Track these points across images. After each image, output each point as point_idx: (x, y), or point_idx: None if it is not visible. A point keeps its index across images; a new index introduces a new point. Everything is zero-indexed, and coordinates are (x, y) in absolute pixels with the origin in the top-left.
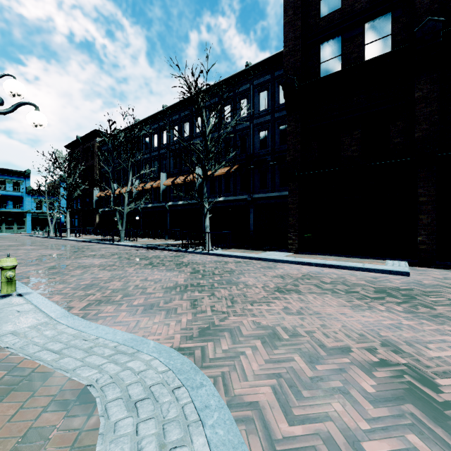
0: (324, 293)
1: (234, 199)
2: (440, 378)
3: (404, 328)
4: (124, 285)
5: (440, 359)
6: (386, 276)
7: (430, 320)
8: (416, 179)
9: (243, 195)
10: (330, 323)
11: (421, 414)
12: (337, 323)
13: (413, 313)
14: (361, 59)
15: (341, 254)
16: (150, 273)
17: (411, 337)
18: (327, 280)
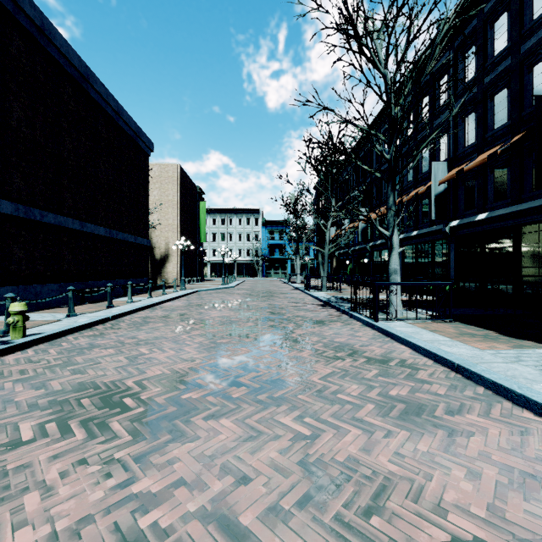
0: None
1: (512, 211)
2: None
3: None
4: (99, 357)
5: None
6: None
7: None
8: None
9: (540, 199)
10: None
11: None
12: None
13: None
14: None
15: None
16: (181, 346)
17: None
18: None
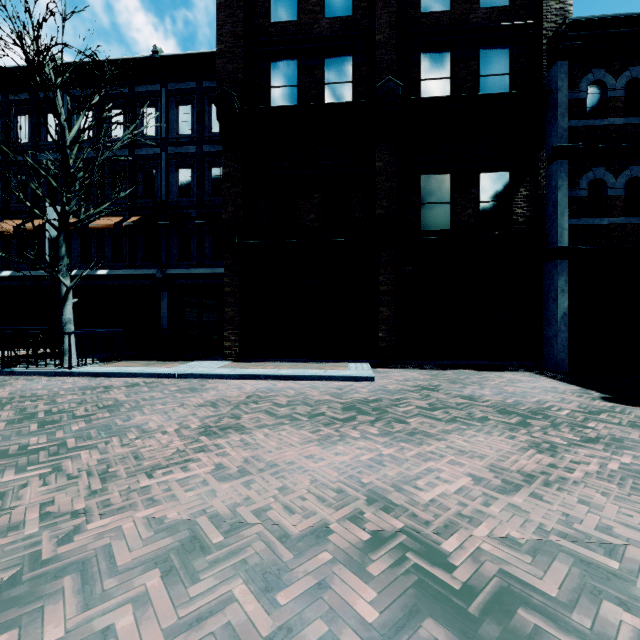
0: (280, 424)
1: (131, 273)
2: (445, 540)
3: (387, 461)
4: None
5: (435, 504)
6: (351, 384)
7: (409, 442)
8: (377, 264)
9: (149, 268)
10: (293, 480)
11: (446, 633)
12: (303, 477)
13: (390, 435)
14: (321, 100)
15: (297, 359)
16: None
17: (397, 474)
18: (282, 400)
